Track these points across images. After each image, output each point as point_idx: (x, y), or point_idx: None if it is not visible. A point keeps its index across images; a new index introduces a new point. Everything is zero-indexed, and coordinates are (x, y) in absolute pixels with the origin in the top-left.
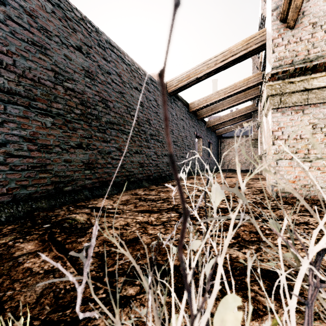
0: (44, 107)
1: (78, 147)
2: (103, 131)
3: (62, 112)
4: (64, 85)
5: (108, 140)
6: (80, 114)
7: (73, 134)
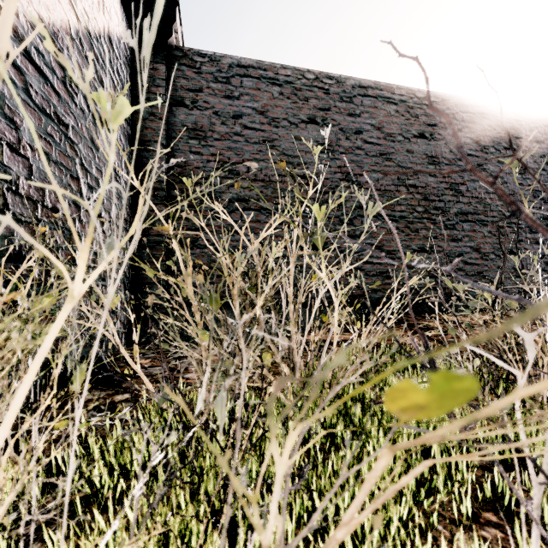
0: (389, 213)
1: (421, 250)
2: (451, 227)
3: (404, 214)
4: (407, 183)
5: (459, 238)
6: (422, 211)
7: (415, 236)
